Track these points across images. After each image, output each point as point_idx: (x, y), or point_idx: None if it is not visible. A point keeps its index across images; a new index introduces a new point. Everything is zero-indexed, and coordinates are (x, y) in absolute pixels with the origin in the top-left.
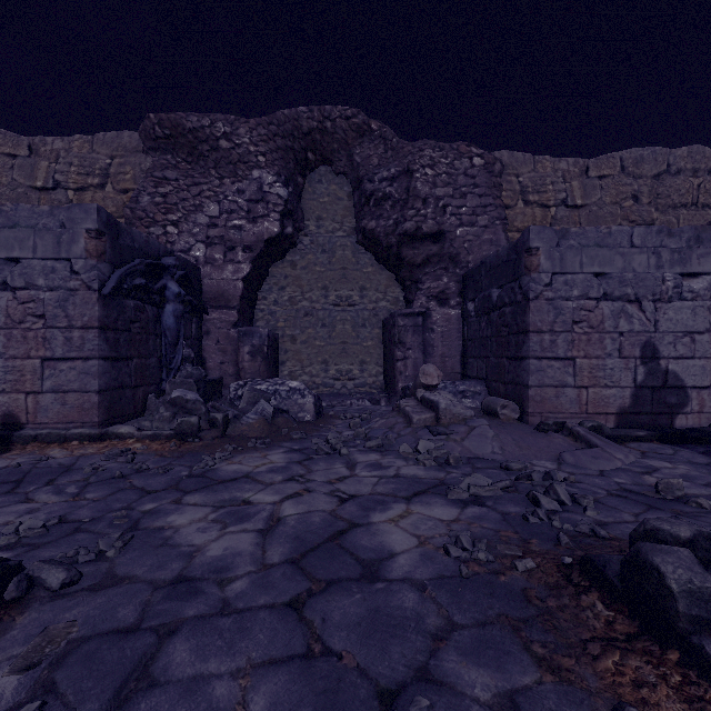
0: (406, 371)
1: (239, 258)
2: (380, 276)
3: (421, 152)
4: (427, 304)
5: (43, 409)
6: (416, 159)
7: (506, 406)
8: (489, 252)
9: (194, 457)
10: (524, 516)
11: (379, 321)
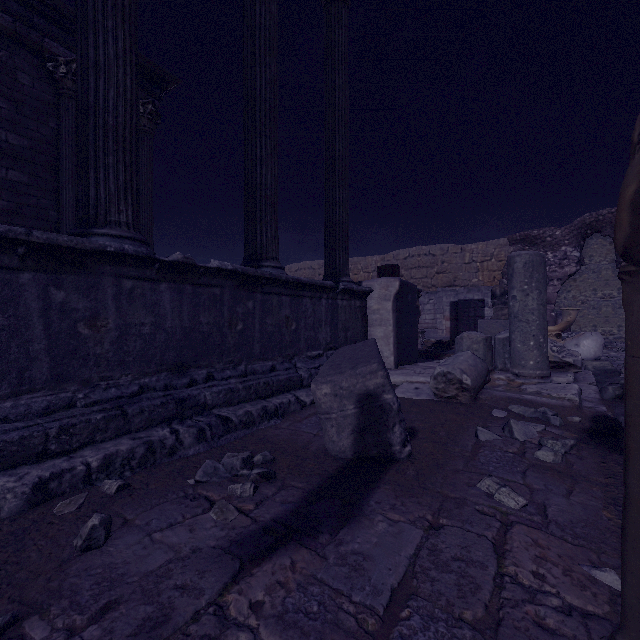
0: None
1: (555, 284)
2: None
3: None
4: None
5: None
6: None
7: None
8: None
9: None
10: None
11: None
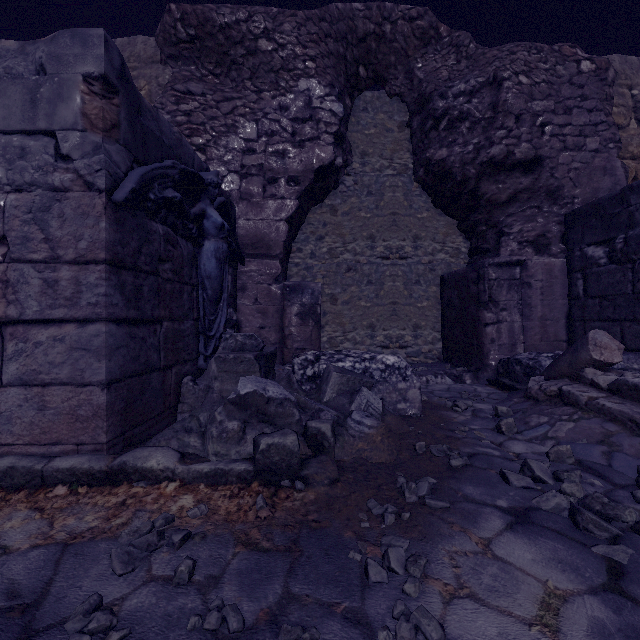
0: (499, 339)
1: (282, 192)
2: (437, 222)
3: (512, 55)
4: (519, 252)
5: (4, 417)
6: (506, 64)
7: None
8: (601, 184)
9: (331, 555)
10: None
11: (436, 277)
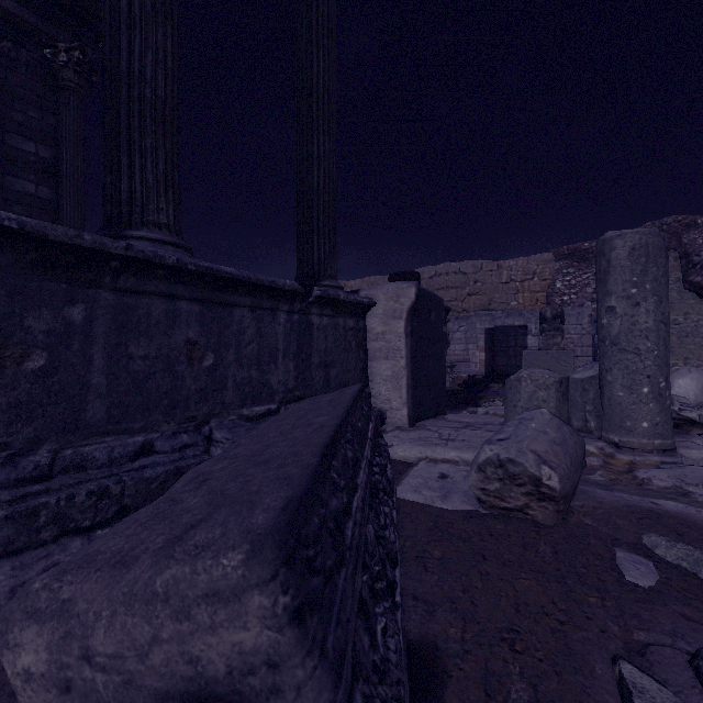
0: None
1: None
2: (700, 305)
3: None
4: None
5: None
6: None
7: None
8: None
9: None
10: None
11: (699, 333)
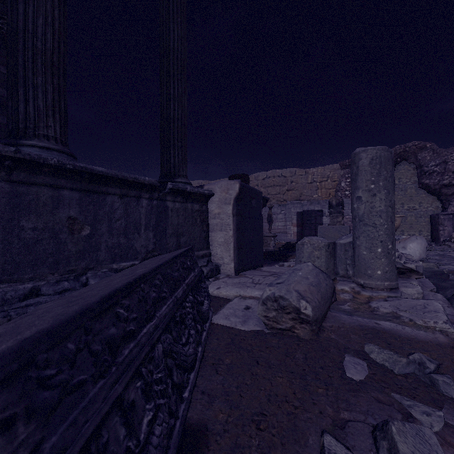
0: (444, 234)
1: None
2: (428, 198)
3: (451, 154)
4: None
5: None
6: (448, 157)
7: None
8: None
9: None
10: None
11: (428, 215)
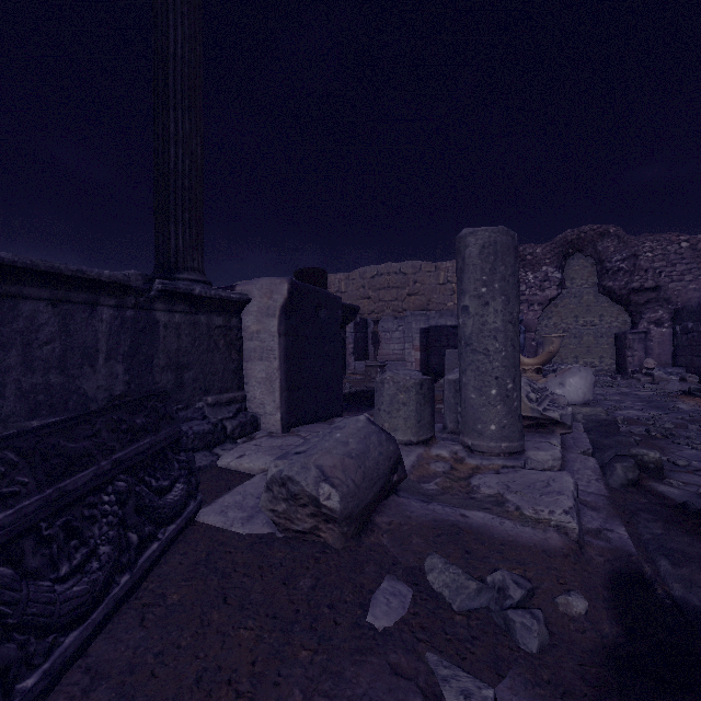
0: (633, 362)
1: (536, 309)
2: (613, 308)
3: (643, 245)
4: (647, 326)
5: None
6: (640, 249)
7: (690, 376)
8: (693, 296)
9: None
10: (677, 393)
11: (612, 334)
